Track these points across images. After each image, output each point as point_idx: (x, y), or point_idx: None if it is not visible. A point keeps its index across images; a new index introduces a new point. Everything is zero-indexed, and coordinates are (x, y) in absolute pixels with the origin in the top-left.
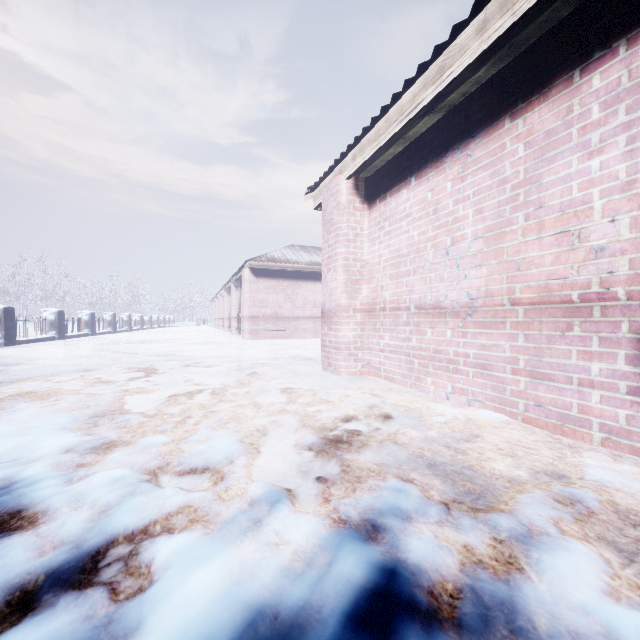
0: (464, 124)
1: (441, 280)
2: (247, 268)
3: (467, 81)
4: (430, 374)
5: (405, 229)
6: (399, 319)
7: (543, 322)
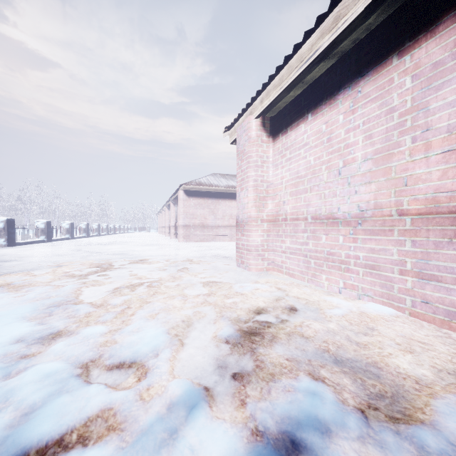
0: (354, 66)
1: (334, 195)
2: (181, 190)
3: (358, 28)
4: (324, 272)
5: (303, 155)
6: (298, 227)
7: (430, 230)
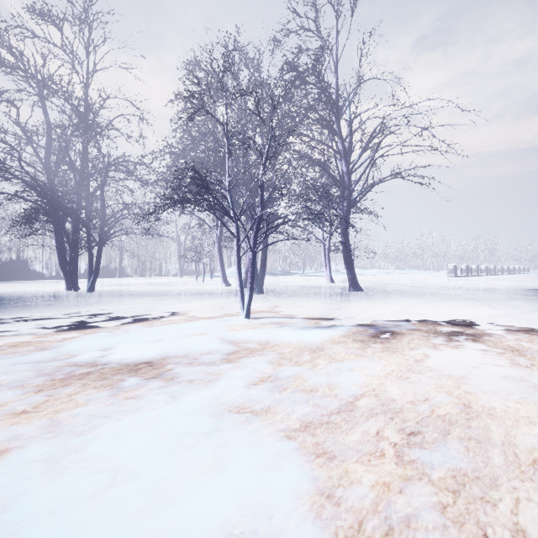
0: None
1: None
2: None
3: None
4: None
5: None
6: None
7: None
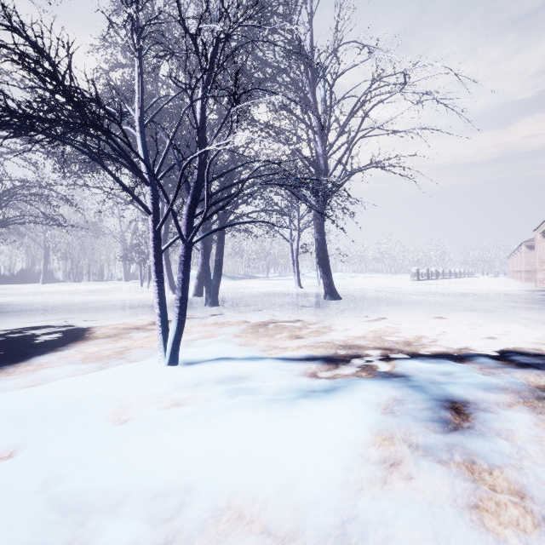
0: None
1: None
2: (523, 245)
3: None
4: None
5: None
6: None
7: None
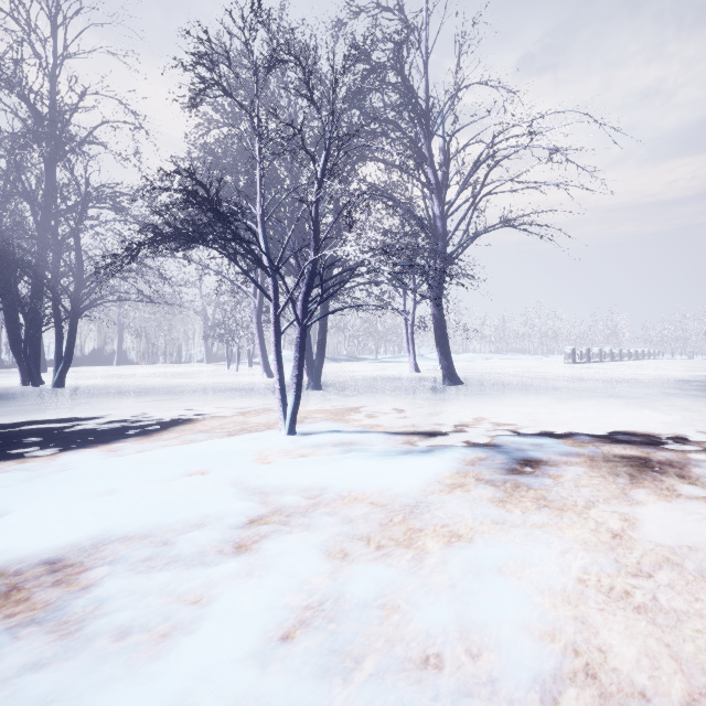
0: None
1: None
2: None
3: None
4: None
5: None
6: None
7: None
